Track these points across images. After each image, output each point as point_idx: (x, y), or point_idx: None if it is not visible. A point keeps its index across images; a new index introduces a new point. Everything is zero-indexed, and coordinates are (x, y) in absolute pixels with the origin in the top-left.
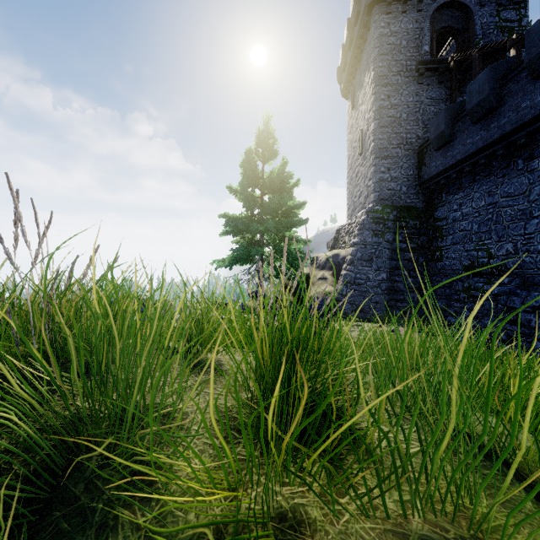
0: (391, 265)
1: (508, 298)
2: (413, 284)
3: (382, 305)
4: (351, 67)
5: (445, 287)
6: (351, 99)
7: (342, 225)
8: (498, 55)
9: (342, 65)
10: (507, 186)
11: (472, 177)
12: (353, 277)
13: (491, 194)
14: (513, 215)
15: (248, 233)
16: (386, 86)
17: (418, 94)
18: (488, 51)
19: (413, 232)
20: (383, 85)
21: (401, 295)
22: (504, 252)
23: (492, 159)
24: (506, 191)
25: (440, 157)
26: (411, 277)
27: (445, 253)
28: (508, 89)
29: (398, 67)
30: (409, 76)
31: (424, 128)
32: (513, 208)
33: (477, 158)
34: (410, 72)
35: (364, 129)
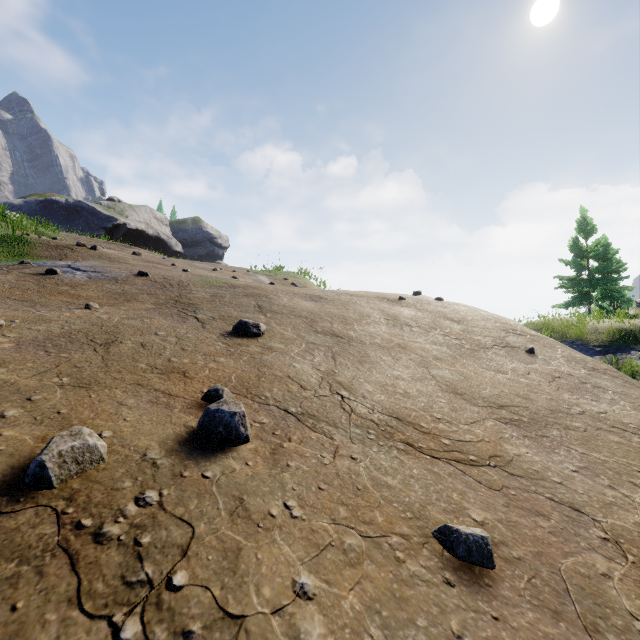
0: None
1: None
2: None
3: None
4: None
5: None
6: None
7: None
8: None
9: None
10: None
11: None
12: None
13: None
14: None
15: (582, 287)
16: None
17: None
18: None
19: None
20: None
21: None
22: None
23: None
24: None
25: None
26: None
27: None
28: None
29: None
30: None
31: None
32: None
33: None
34: None
35: None
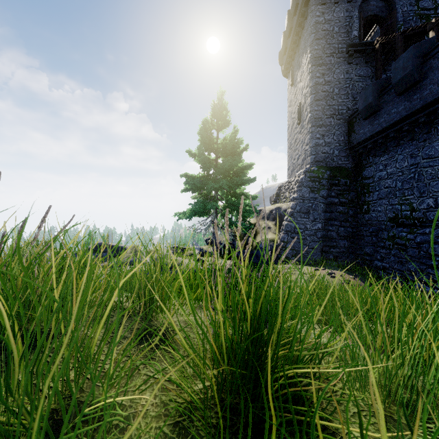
0: (325, 216)
1: (429, 246)
2: (344, 233)
3: (318, 251)
4: (290, 51)
5: (372, 235)
6: (290, 77)
7: (282, 183)
8: (417, 37)
9: (283, 49)
10: (428, 149)
11: (396, 142)
12: (293, 226)
13: (413, 156)
14: (433, 174)
15: (205, 190)
16: (320, 66)
17: (348, 72)
18: (409, 35)
19: (343, 189)
20: (318, 65)
21: (334, 242)
22: (426, 206)
23: (414, 126)
24: (427, 153)
25: (368, 125)
26: (342, 226)
27: (372, 207)
28: (429, 65)
29: (331, 50)
30: (340, 57)
31: (353, 101)
32: (433, 168)
33: (401, 125)
34: (341, 54)
35: (301, 102)
